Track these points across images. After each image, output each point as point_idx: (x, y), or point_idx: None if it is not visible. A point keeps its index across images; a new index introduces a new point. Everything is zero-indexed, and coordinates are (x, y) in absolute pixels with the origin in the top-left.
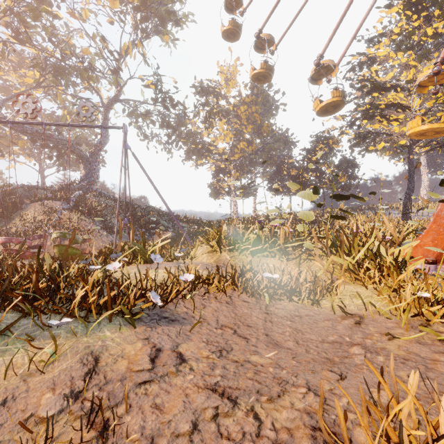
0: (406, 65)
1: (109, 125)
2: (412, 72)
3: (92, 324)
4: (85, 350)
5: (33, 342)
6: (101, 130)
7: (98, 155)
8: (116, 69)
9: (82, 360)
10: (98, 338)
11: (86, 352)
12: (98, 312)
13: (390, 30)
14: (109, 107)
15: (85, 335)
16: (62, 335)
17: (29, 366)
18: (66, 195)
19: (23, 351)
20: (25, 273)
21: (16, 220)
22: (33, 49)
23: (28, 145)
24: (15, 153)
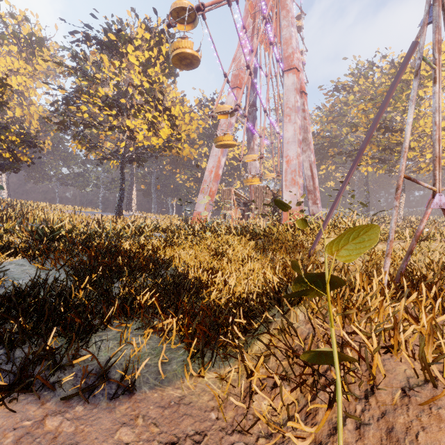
0: (137, 85)
1: None
2: (179, 108)
3: None
4: None
5: None
6: None
7: None
8: None
9: None
10: None
11: None
12: None
13: (137, 47)
14: None
15: None
16: None
17: None
18: None
19: None
20: None
21: None
22: None
23: None
24: None
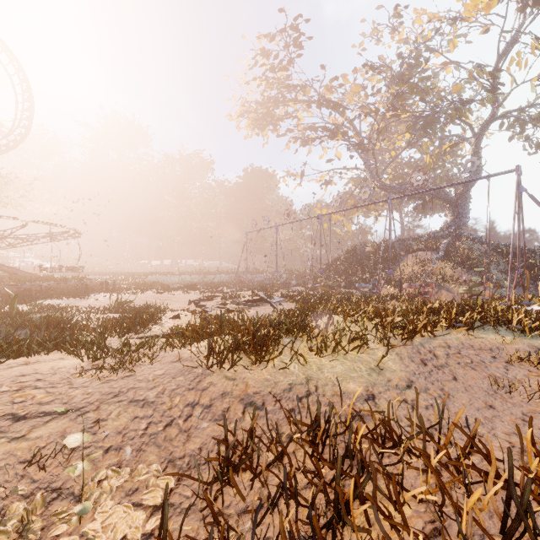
0: None
1: (497, 173)
2: None
3: (527, 337)
4: (529, 345)
5: (496, 334)
6: (488, 180)
7: (468, 195)
8: (493, 87)
9: (529, 347)
10: (535, 343)
11: (530, 345)
12: (530, 332)
13: None
14: (482, 133)
15: (525, 340)
16: (510, 336)
17: (502, 341)
18: (433, 244)
19: (494, 336)
20: (470, 305)
21: (397, 270)
22: (405, 115)
23: (395, 201)
24: (381, 209)
